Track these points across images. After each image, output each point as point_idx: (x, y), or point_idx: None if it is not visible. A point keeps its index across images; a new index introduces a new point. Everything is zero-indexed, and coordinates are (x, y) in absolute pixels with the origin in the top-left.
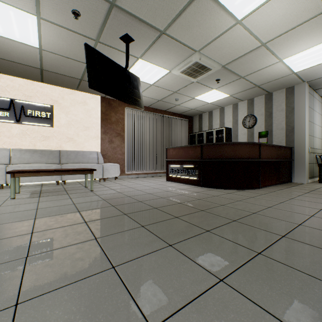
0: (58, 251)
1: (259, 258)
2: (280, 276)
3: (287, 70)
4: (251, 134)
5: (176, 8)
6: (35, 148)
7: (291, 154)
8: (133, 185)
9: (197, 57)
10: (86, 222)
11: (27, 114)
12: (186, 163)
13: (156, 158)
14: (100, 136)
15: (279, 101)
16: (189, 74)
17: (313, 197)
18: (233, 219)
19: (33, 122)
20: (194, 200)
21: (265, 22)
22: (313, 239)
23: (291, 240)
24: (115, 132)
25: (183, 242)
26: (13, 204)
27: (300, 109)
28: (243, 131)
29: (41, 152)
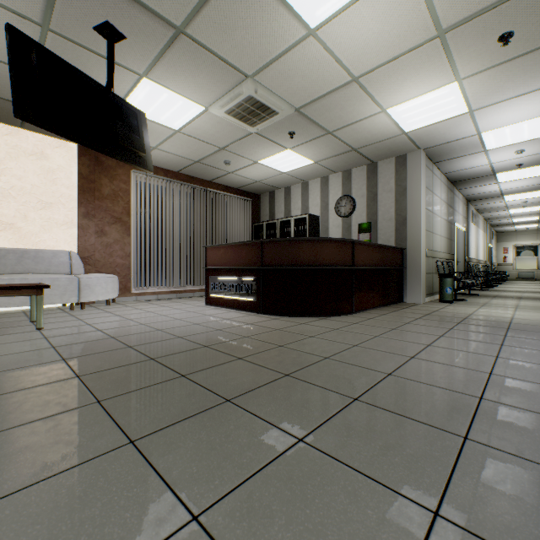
0: None
1: (296, 451)
2: (318, 489)
3: (394, 127)
4: (348, 226)
5: None
6: None
7: (402, 259)
8: (136, 315)
9: (250, 87)
10: None
11: None
12: (238, 274)
13: (193, 265)
14: (77, 222)
15: (387, 176)
16: (242, 118)
17: (425, 325)
18: (287, 371)
19: None
20: (237, 339)
21: (353, 41)
22: (401, 400)
23: (366, 405)
24: (111, 215)
25: (164, 431)
26: None
27: (414, 190)
28: (337, 222)
29: None
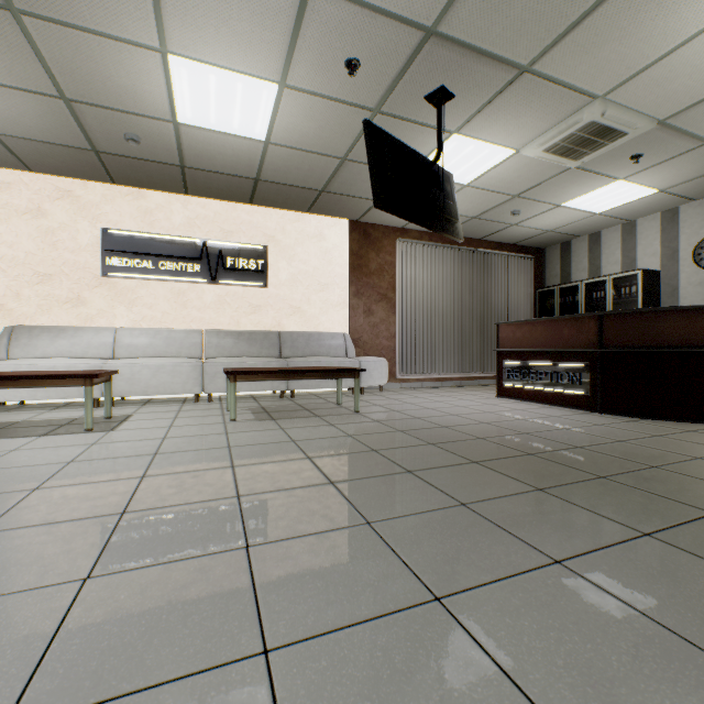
0: (414, 520)
1: None
2: None
3: None
4: None
5: (574, 10)
6: (239, 328)
7: None
8: (430, 404)
9: (596, 110)
10: (411, 472)
11: (227, 266)
12: (553, 358)
13: (460, 347)
14: (348, 302)
15: None
16: (565, 152)
17: None
18: None
19: (237, 280)
20: (610, 443)
21: None
22: None
23: None
24: (377, 292)
25: (672, 531)
26: (243, 429)
27: None
28: (696, 277)
29: (249, 336)
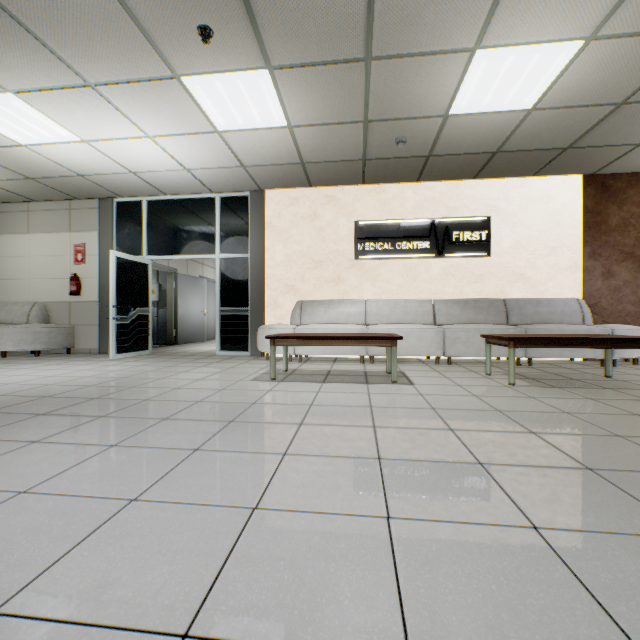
0: None
1: None
2: None
3: None
4: None
5: None
6: (462, 296)
7: None
8: None
9: None
10: None
11: (451, 241)
12: None
13: None
14: (580, 265)
15: None
16: None
17: None
18: None
19: (460, 252)
20: None
21: None
22: None
23: None
24: (619, 251)
25: None
26: (542, 395)
27: None
28: None
29: (473, 304)
